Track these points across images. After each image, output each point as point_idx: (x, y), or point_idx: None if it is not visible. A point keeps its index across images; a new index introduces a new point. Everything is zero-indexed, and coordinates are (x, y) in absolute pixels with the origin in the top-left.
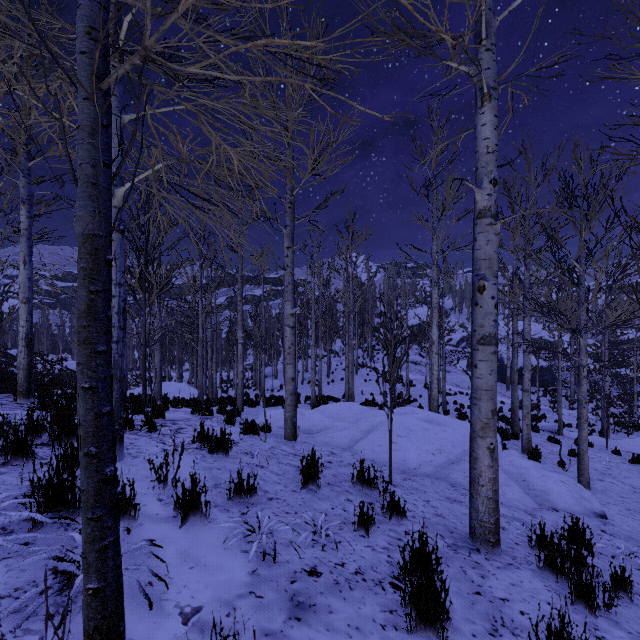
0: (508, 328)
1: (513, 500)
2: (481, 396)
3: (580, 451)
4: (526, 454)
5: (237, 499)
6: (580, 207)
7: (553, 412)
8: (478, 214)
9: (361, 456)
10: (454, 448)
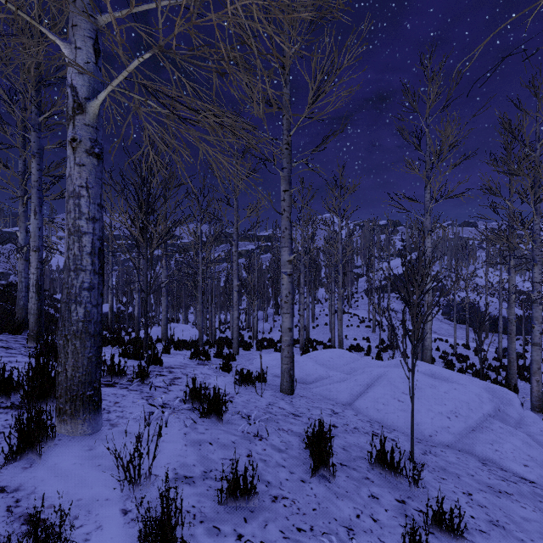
0: (487, 278)
1: None
2: None
3: None
4: (536, 413)
5: (231, 503)
6: None
7: None
8: None
9: (365, 416)
10: (471, 411)
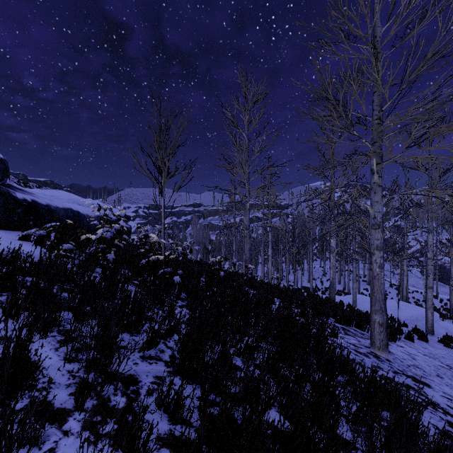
0: None
1: (441, 332)
2: (429, 300)
3: None
4: None
5: None
6: None
7: None
8: (428, 258)
9: None
10: (418, 316)
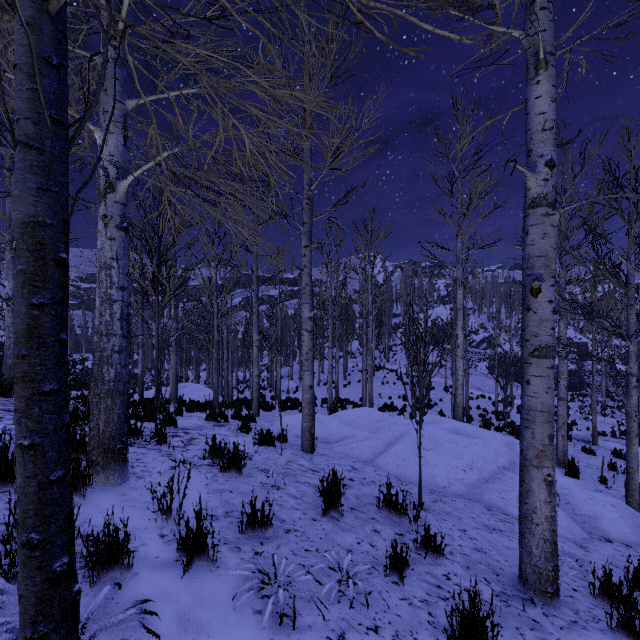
0: None
1: (559, 528)
2: (535, 418)
3: (629, 469)
4: (562, 468)
5: (250, 532)
6: (629, 198)
7: (583, 418)
8: (531, 203)
9: (384, 471)
10: (487, 464)
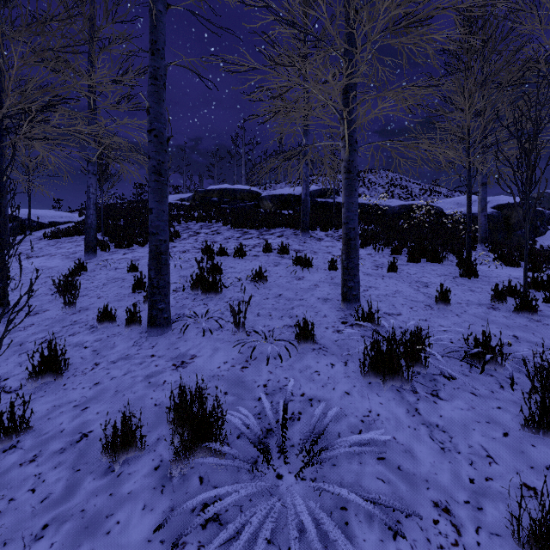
0: None
1: None
2: None
3: None
4: None
5: None
6: None
7: None
8: None
9: None
10: None
